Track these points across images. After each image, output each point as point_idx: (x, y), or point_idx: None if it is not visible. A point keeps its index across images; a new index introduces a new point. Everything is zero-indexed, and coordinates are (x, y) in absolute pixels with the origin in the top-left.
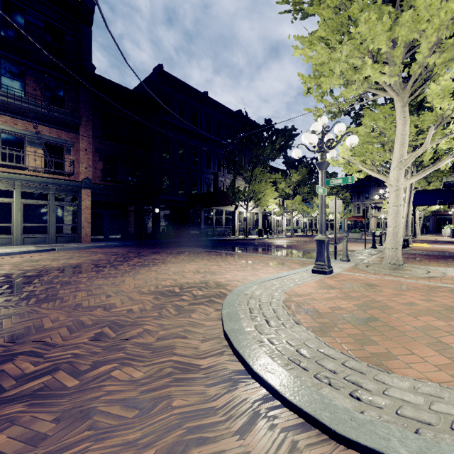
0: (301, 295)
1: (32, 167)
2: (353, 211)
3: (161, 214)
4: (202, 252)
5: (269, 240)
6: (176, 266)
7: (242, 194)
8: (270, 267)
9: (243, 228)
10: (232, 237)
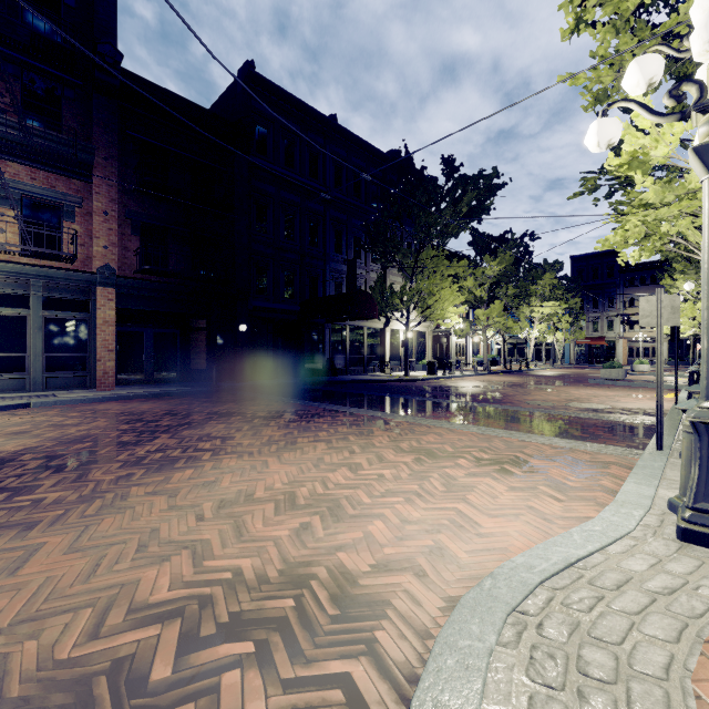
0: None
1: None
2: (586, 329)
3: (252, 334)
4: (319, 415)
5: (448, 381)
6: (243, 468)
7: (400, 298)
8: (493, 476)
9: (399, 358)
10: (380, 376)
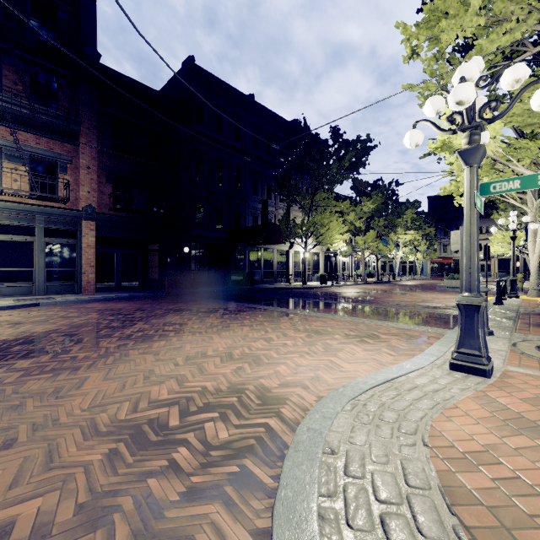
0: (468, 454)
1: (8, 189)
2: (439, 251)
3: (192, 255)
4: (243, 311)
5: (335, 288)
6: (197, 340)
7: (300, 228)
8: (355, 344)
9: (300, 272)
10: (286, 285)
